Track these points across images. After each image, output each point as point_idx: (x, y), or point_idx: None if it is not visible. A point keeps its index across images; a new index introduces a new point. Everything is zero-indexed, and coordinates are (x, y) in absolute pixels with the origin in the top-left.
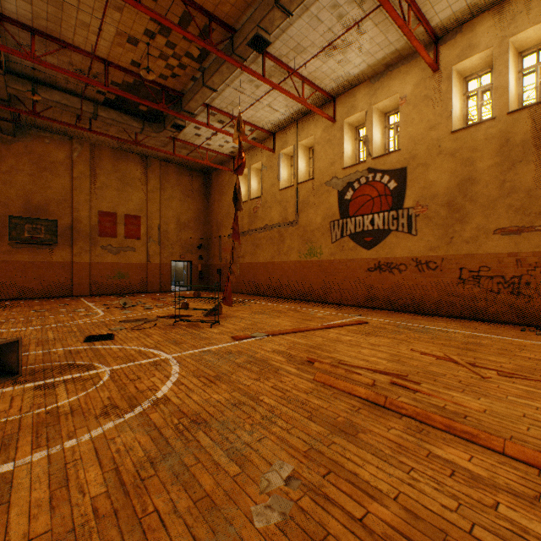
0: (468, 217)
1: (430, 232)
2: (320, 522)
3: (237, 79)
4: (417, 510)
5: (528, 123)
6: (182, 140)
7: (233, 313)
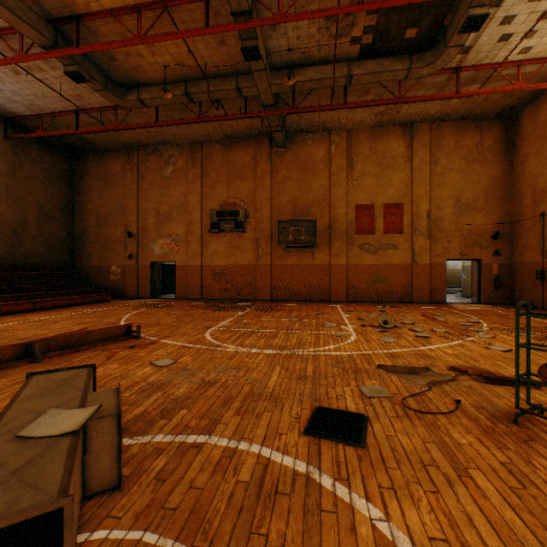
0: None
1: None
2: None
3: None
4: None
5: None
6: (469, 67)
7: None
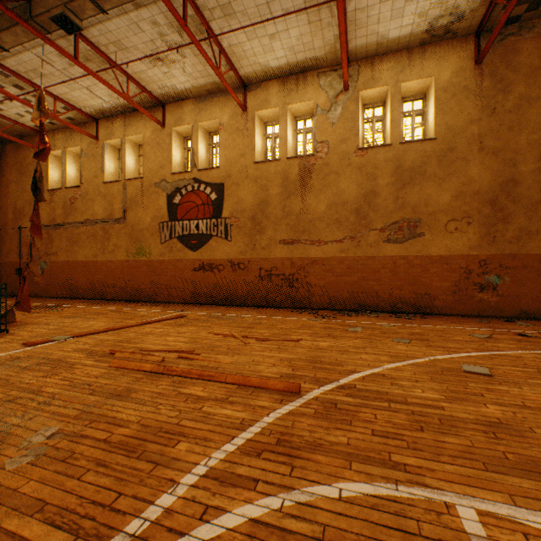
0: (265, 230)
1: (241, 239)
2: (71, 450)
3: (41, 46)
4: (151, 423)
5: (298, 169)
6: None
7: (34, 319)
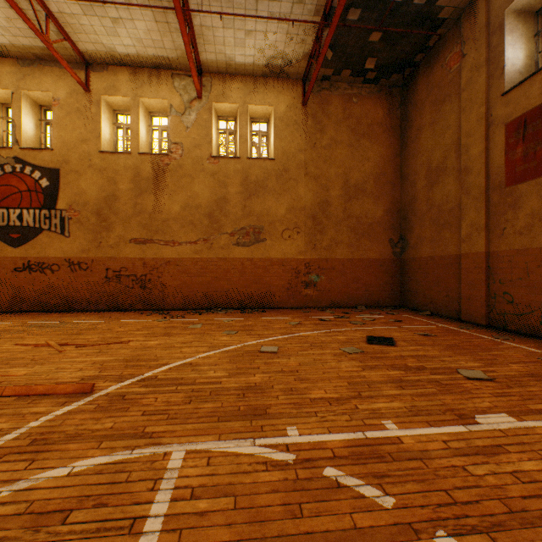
0: (114, 227)
1: (83, 236)
2: None
3: None
4: None
5: (151, 166)
6: None
7: None
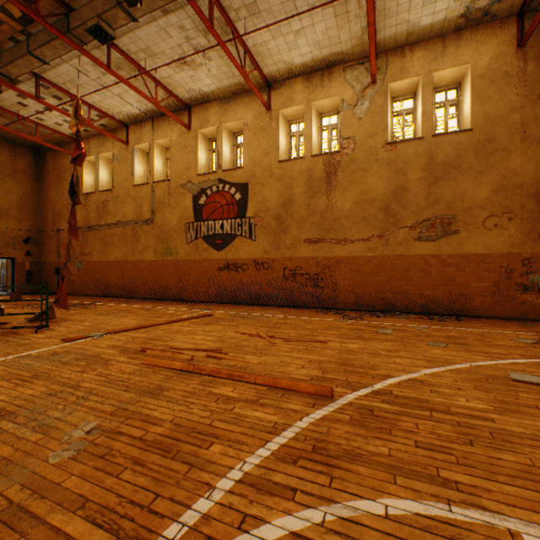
0: (289, 229)
1: (265, 239)
2: (109, 446)
3: (77, 57)
4: (183, 422)
5: (323, 166)
6: None
7: (71, 316)
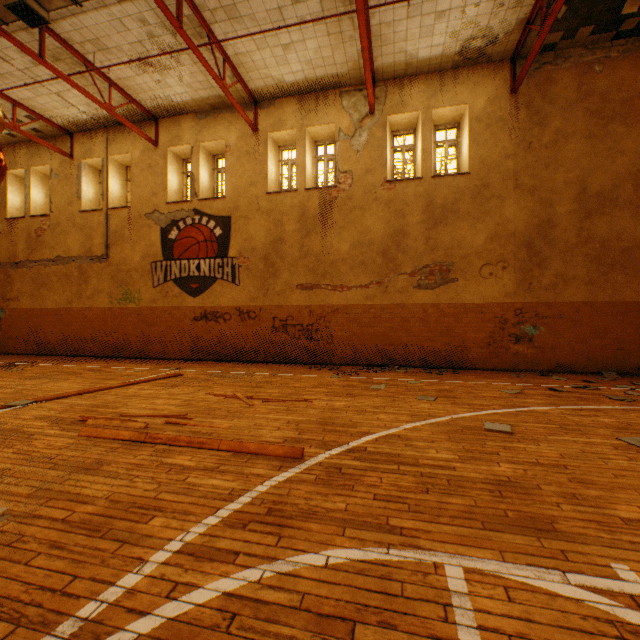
0: (280, 272)
1: (251, 283)
2: (20, 532)
3: None
4: (122, 498)
5: (317, 202)
6: None
7: None
